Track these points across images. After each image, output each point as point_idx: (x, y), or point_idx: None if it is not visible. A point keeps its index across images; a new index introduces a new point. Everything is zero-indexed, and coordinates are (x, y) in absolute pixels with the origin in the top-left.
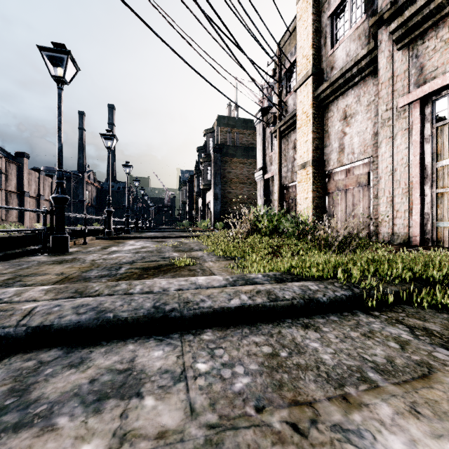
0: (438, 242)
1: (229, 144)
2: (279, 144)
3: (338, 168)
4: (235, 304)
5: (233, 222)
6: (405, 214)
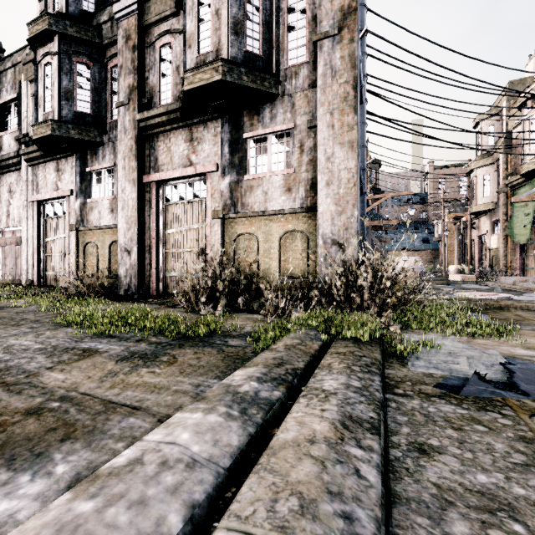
0: (47, 282)
1: None
2: None
3: (8, 228)
4: None
5: None
6: (32, 267)
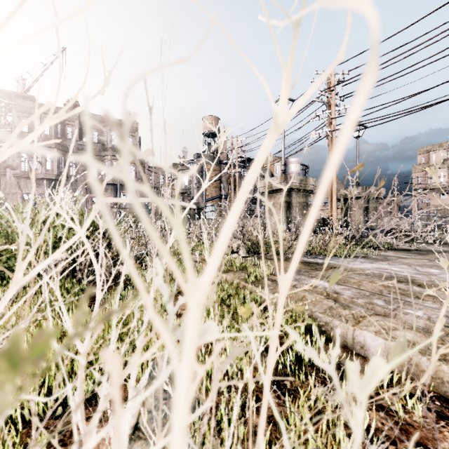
0: None
1: None
2: None
3: None
4: None
5: None
6: None
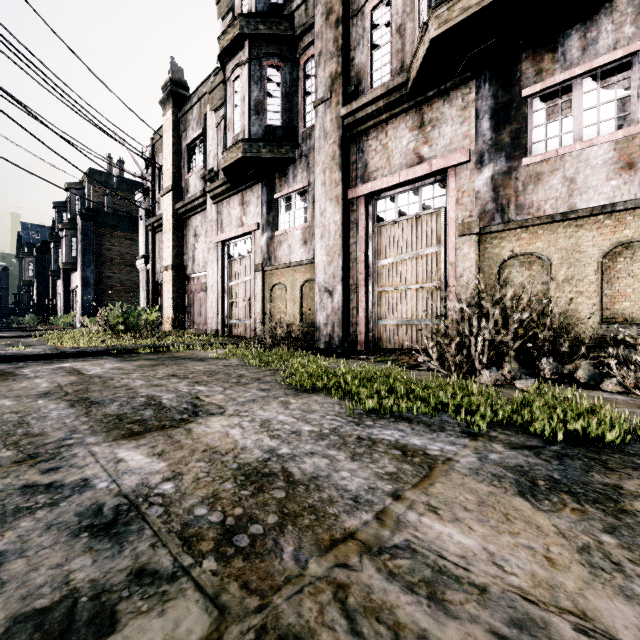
0: (230, 332)
1: (108, 210)
2: (153, 239)
3: (193, 274)
4: (42, 353)
5: (83, 319)
6: (216, 314)
